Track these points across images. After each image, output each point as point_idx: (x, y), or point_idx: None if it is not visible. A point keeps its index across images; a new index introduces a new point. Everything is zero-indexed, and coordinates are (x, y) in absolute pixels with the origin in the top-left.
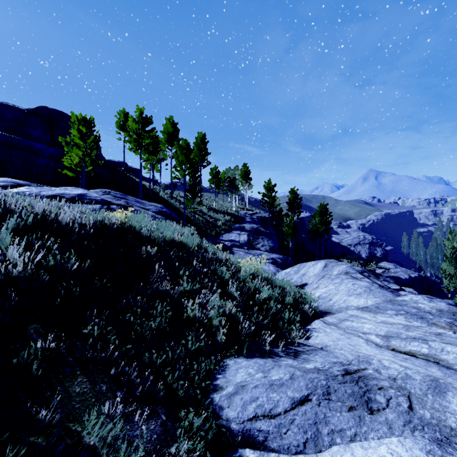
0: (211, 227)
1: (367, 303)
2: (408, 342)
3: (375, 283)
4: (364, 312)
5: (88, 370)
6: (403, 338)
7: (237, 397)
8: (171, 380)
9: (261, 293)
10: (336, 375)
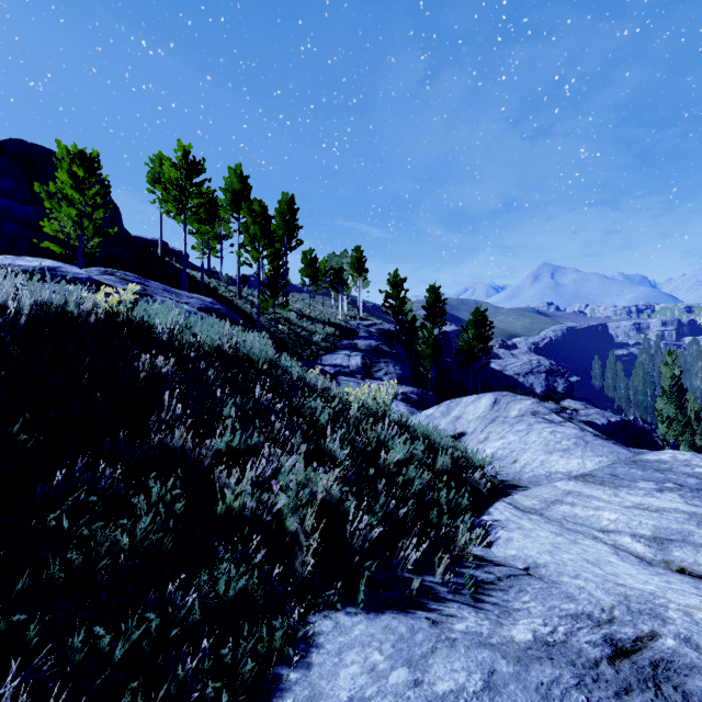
0: (304, 344)
1: (585, 467)
2: None
3: (586, 431)
4: (591, 485)
5: None
6: (698, 543)
7: None
8: None
9: (391, 450)
10: (594, 660)
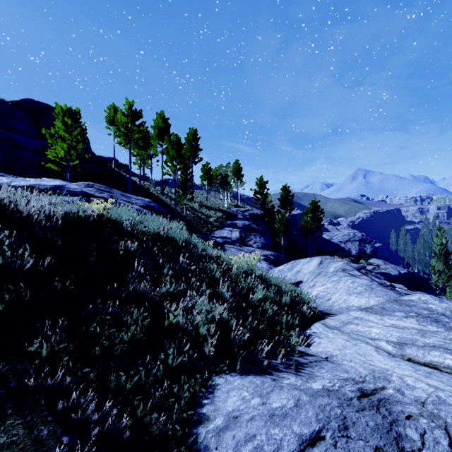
0: (203, 224)
1: (369, 303)
2: (427, 351)
3: (374, 281)
4: (369, 314)
5: (25, 406)
6: (419, 345)
7: (228, 434)
8: (142, 411)
9: (255, 293)
10: (350, 398)
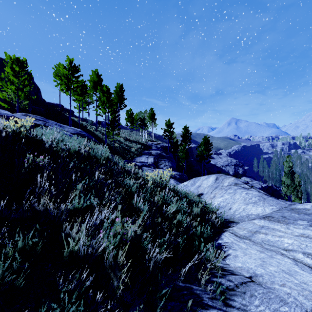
0: (127, 152)
1: (265, 211)
2: None
3: (261, 192)
4: (273, 222)
5: None
6: None
7: None
8: None
9: (170, 205)
10: None
